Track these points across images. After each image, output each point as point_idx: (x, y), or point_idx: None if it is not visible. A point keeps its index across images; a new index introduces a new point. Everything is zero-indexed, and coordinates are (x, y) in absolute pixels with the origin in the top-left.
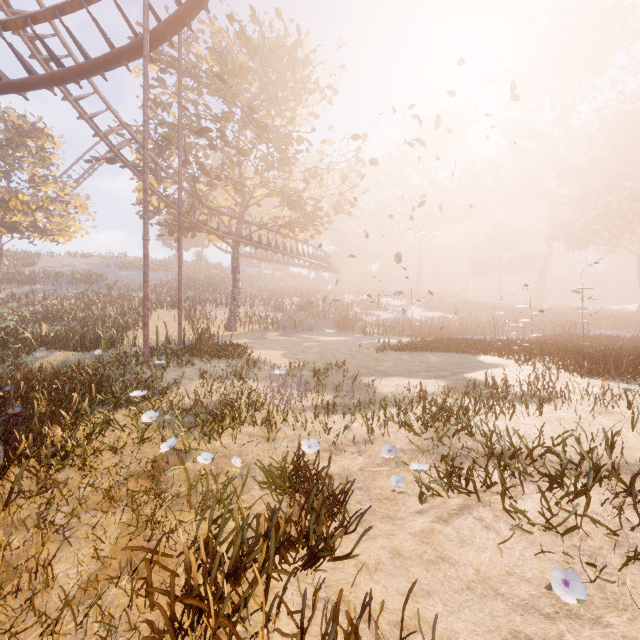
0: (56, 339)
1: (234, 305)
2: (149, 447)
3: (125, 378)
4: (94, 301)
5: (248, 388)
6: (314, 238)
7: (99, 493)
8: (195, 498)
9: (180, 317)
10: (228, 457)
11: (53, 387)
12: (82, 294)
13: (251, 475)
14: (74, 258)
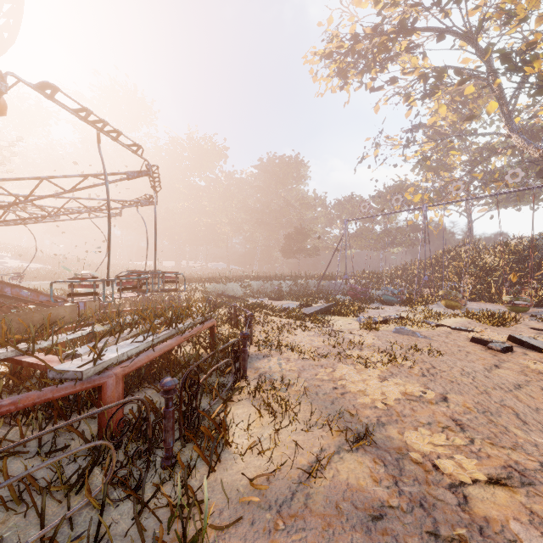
0: None
1: None
2: None
3: None
4: None
5: None
6: None
7: None
8: None
9: None
10: None
11: None
12: None
13: None
14: None
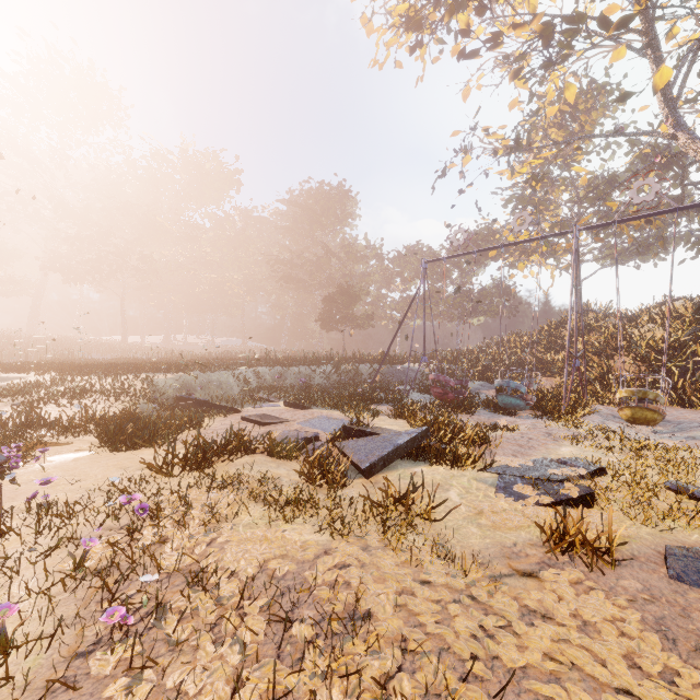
0: None
1: None
2: None
3: None
4: None
5: None
6: None
7: None
8: None
9: None
10: None
11: None
12: None
13: None
14: None
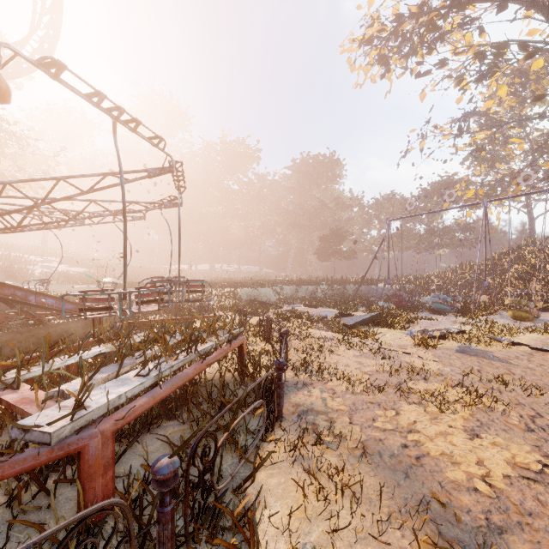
0: None
1: None
2: None
3: None
4: None
5: None
6: None
7: None
8: None
9: None
10: None
11: None
12: None
13: None
14: None
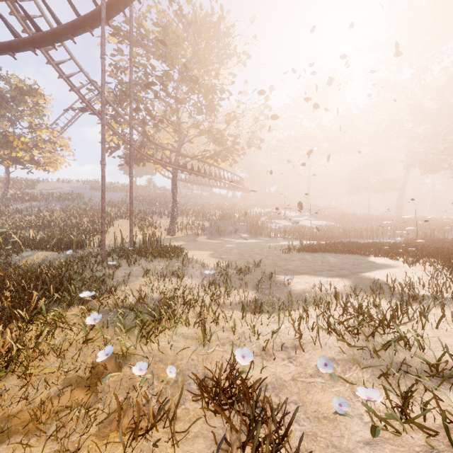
0: (40, 242)
1: (173, 216)
2: (91, 348)
3: (82, 277)
4: (73, 213)
5: (183, 286)
6: (232, 166)
7: (33, 406)
8: (129, 412)
9: (131, 225)
10: (164, 361)
11: (21, 285)
12: (65, 208)
13: (185, 382)
14: (62, 183)
